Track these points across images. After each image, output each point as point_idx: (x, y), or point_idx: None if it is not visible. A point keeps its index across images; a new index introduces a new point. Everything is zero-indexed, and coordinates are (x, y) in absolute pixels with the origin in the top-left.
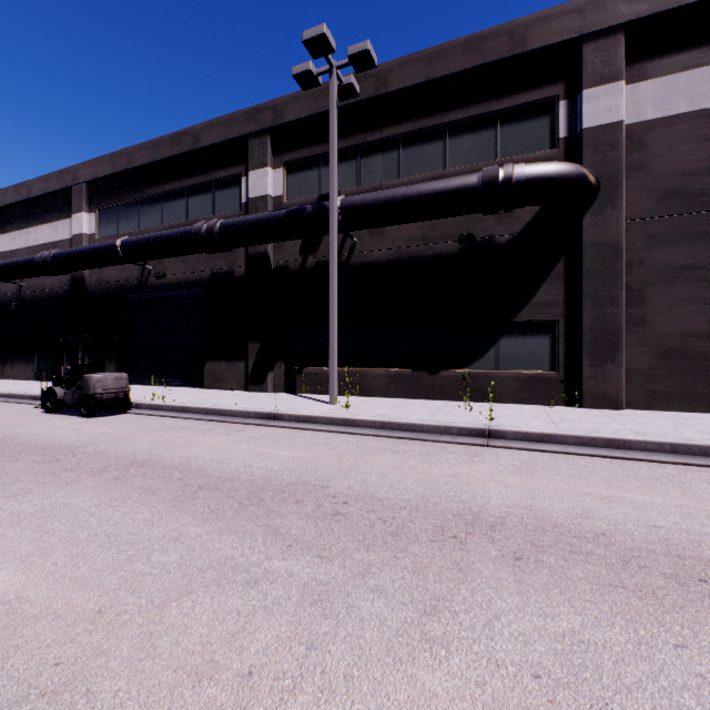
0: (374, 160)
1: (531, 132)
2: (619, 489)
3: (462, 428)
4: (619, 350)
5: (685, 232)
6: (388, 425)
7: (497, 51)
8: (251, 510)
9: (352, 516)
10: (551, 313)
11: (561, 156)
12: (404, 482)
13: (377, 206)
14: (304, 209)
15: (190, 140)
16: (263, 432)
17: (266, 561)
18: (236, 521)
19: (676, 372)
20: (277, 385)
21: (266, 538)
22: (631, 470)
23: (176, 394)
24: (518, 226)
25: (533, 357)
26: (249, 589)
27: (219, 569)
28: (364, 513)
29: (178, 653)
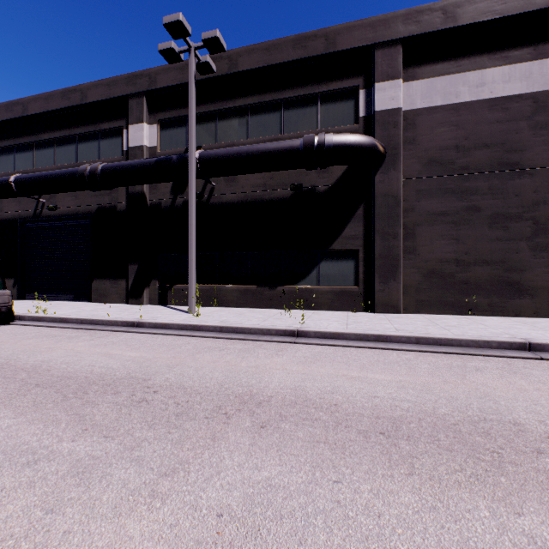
0: (229, 123)
1: (342, 111)
2: (367, 371)
3: (278, 330)
4: (399, 271)
5: (440, 189)
6: (225, 329)
7: (317, 49)
8: (70, 402)
9: (154, 402)
10: (355, 244)
11: (362, 130)
12: (213, 373)
13: (227, 159)
14: (171, 158)
15: (78, 96)
16: (123, 337)
17: (56, 444)
18: (51, 412)
19: (435, 286)
20: (153, 299)
21: (69, 424)
22: (384, 357)
23: (63, 307)
24: (332, 180)
25: (342, 276)
26: (25, 468)
27: (9, 453)
28: (166, 399)
29: None
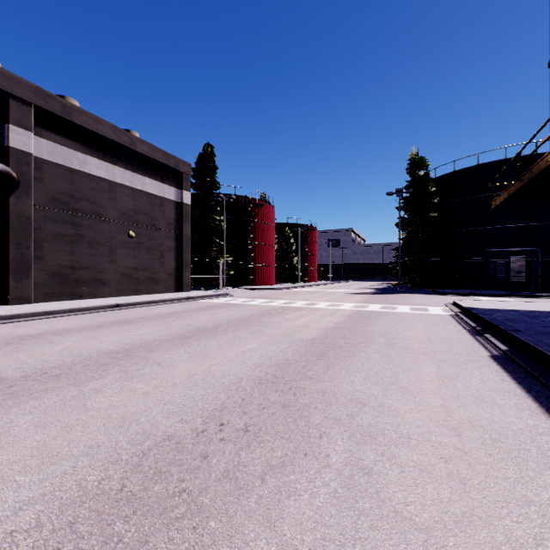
0: None
1: None
2: (64, 322)
3: None
4: (31, 272)
5: (61, 219)
6: None
7: None
8: None
9: None
10: None
11: None
12: None
13: None
14: None
15: None
16: None
17: None
18: None
19: (57, 283)
20: None
21: None
22: (61, 319)
23: None
24: None
25: None
26: None
27: None
28: None
29: (2, 362)
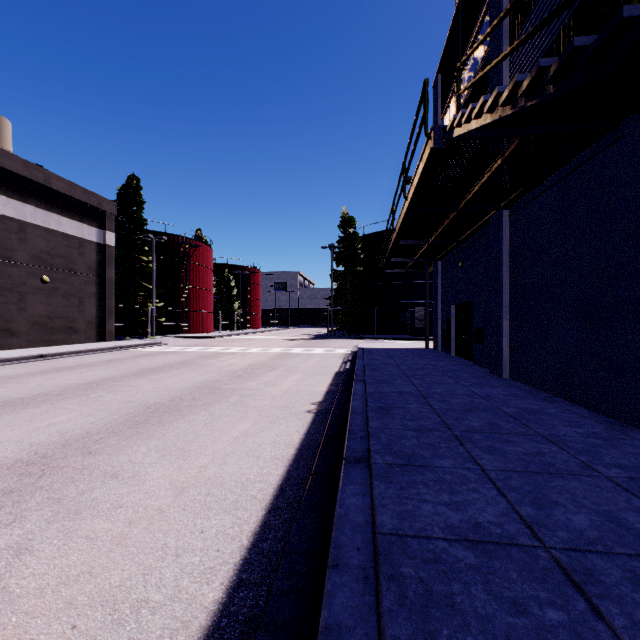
0: None
1: None
2: None
3: None
4: None
5: None
6: None
7: None
8: None
9: None
10: None
11: None
12: None
13: None
14: None
15: None
16: None
17: None
18: None
19: None
20: None
21: None
22: None
23: None
24: None
25: None
26: None
27: None
28: None
29: None
